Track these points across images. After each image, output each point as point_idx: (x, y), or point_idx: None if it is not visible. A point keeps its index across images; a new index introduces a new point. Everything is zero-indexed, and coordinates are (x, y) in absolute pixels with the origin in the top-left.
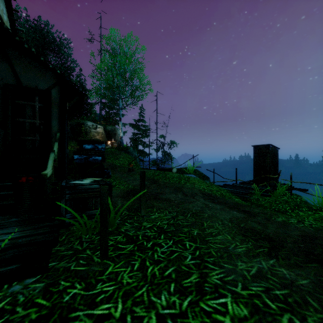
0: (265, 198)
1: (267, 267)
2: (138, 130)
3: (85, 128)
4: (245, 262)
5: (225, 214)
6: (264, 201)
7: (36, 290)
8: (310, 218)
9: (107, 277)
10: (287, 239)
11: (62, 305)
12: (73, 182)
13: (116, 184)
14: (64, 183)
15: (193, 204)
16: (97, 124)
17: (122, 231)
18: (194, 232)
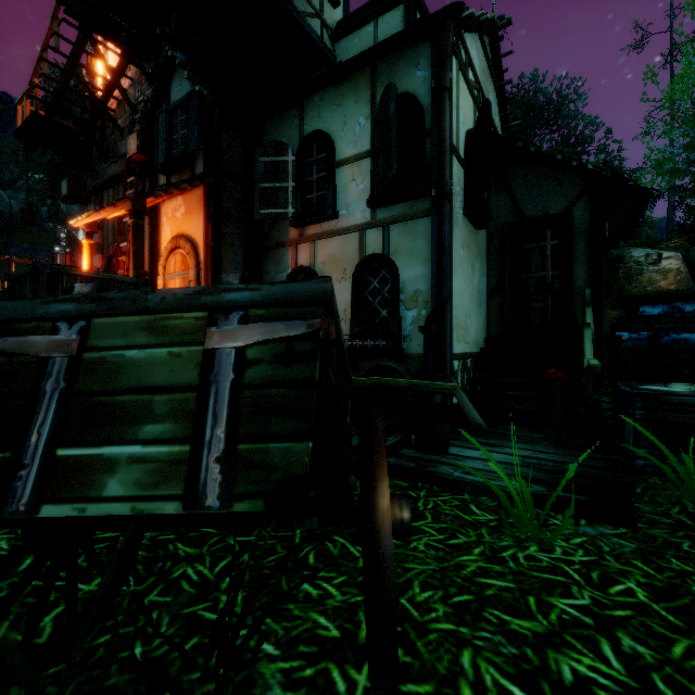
0: None
1: None
2: None
3: (624, 267)
4: None
5: None
6: None
7: (625, 548)
8: None
9: None
10: None
11: (692, 593)
12: (644, 387)
13: None
14: (624, 387)
15: None
16: (660, 251)
17: None
18: None
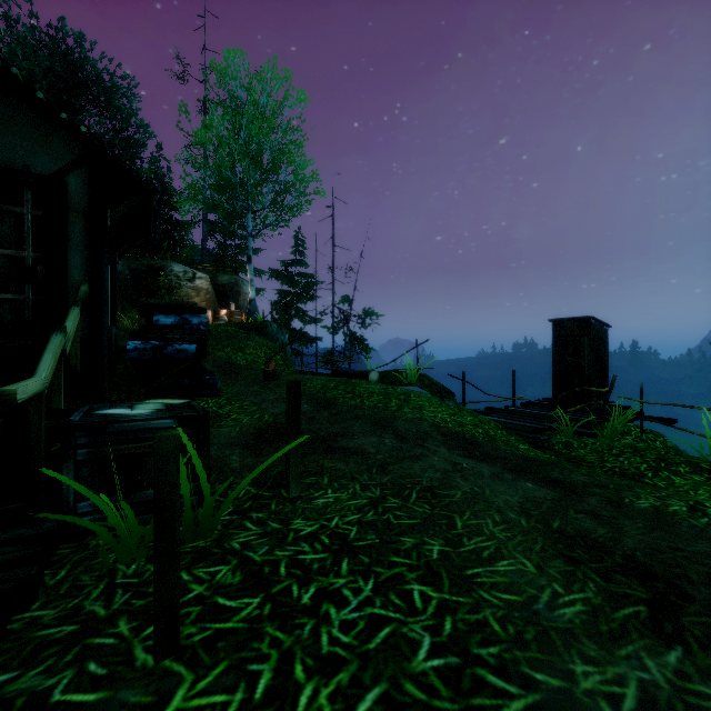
0: (584, 440)
1: (668, 683)
2: (291, 286)
3: (166, 279)
4: (595, 660)
5: (507, 491)
6: (583, 449)
7: None
8: (702, 492)
9: None
10: (687, 570)
11: None
12: (105, 412)
13: (231, 413)
14: (79, 415)
15: (421, 462)
16: (195, 271)
17: (234, 548)
18: (432, 549)
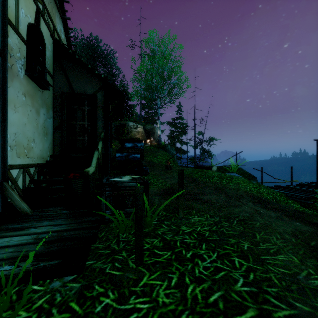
0: None
1: None
2: (176, 128)
3: (127, 128)
4: None
5: (284, 225)
6: None
7: (72, 291)
8: None
9: (141, 290)
10: None
11: (93, 317)
12: (113, 179)
13: (154, 182)
14: (105, 180)
15: (238, 208)
16: (137, 124)
17: (159, 233)
18: (244, 245)
